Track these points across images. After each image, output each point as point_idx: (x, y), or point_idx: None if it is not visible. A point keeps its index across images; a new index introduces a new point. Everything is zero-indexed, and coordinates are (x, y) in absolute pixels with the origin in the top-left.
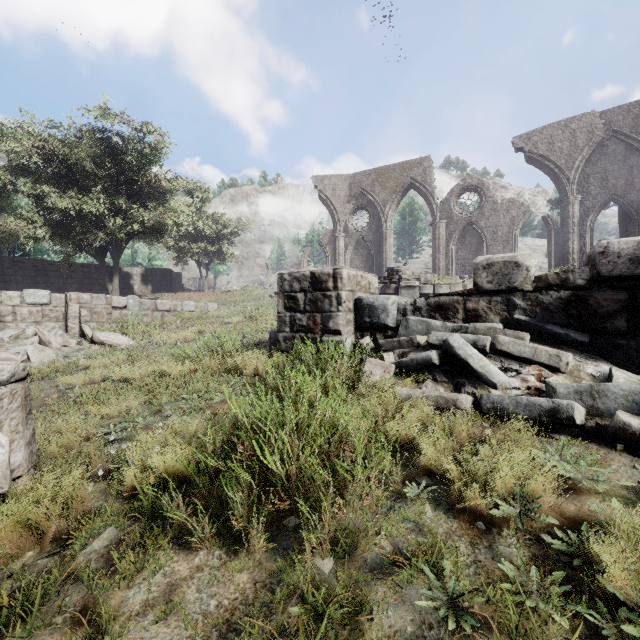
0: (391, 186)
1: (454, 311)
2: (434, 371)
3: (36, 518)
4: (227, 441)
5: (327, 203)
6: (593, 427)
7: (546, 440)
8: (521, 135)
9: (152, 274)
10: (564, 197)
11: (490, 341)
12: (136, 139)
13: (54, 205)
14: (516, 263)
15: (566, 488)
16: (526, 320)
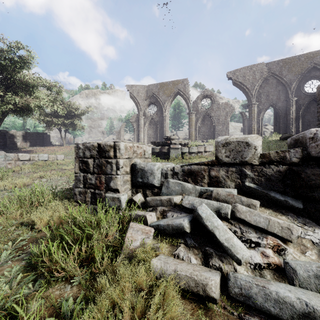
0: (168, 92)
1: (201, 177)
2: (186, 236)
3: None
4: None
5: (134, 100)
6: None
7: None
8: (231, 71)
9: (30, 135)
10: (250, 103)
11: (231, 209)
12: (10, 51)
13: None
14: (247, 143)
15: None
16: (255, 187)
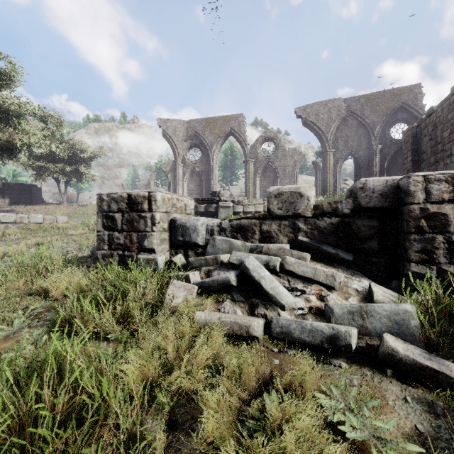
0: (217, 132)
1: (252, 232)
2: (233, 291)
3: None
4: None
5: (169, 140)
6: (364, 347)
7: (328, 368)
8: (300, 107)
9: (10, 188)
10: (325, 150)
11: (280, 261)
12: None
13: None
14: (300, 193)
15: (354, 449)
16: (307, 241)
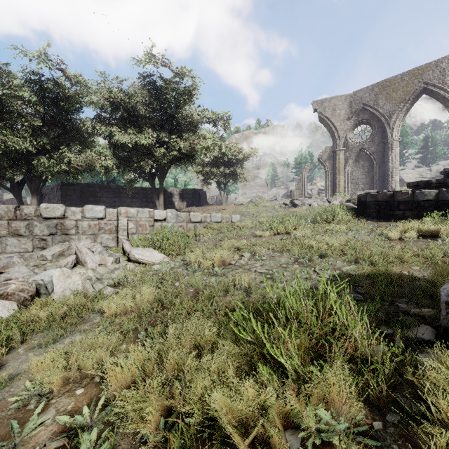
0: (398, 96)
1: None
2: None
3: None
4: None
5: (327, 123)
6: None
7: None
8: None
9: (186, 193)
10: None
11: None
12: (175, 82)
13: (118, 140)
14: None
15: None
16: None
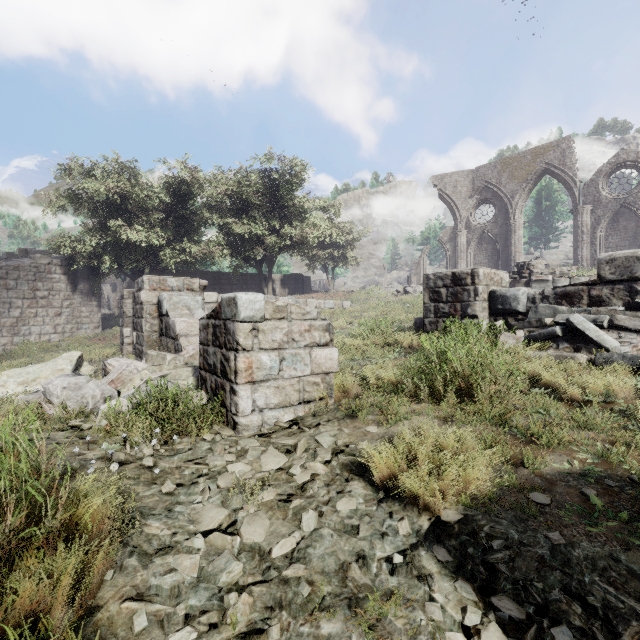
0: (520, 175)
1: (579, 298)
2: (558, 341)
3: (348, 384)
4: (416, 370)
5: (447, 201)
6: None
7: None
8: None
9: (288, 279)
10: None
11: (608, 319)
12: (286, 172)
13: (234, 231)
14: (637, 257)
15: None
16: None
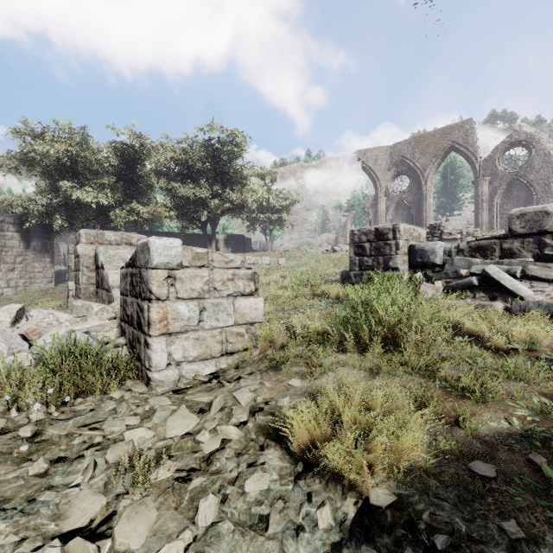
0: (431, 151)
1: (491, 251)
2: (474, 290)
3: (273, 335)
4: (342, 320)
5: (369, 172)
6: None
7: None
8: None
9: (231, 239)
10: None
11: (521, 269)
12: (228, 142)
13: (180, 194)
14: (546, 212)
15: None
16: None
